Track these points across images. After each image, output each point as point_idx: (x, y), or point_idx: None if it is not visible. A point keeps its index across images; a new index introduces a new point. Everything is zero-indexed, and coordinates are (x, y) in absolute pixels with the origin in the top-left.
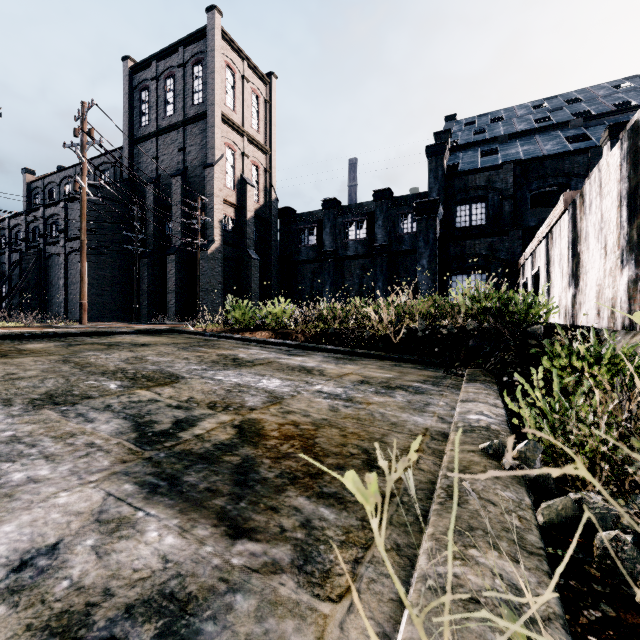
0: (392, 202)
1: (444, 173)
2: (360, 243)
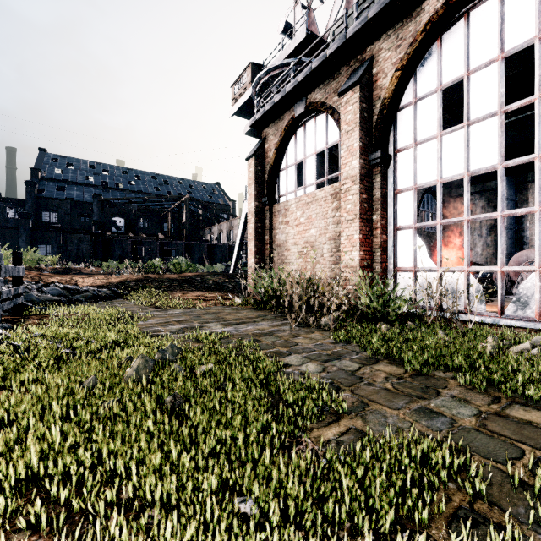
0: (1, 199)
1: (36, 196)
2: None
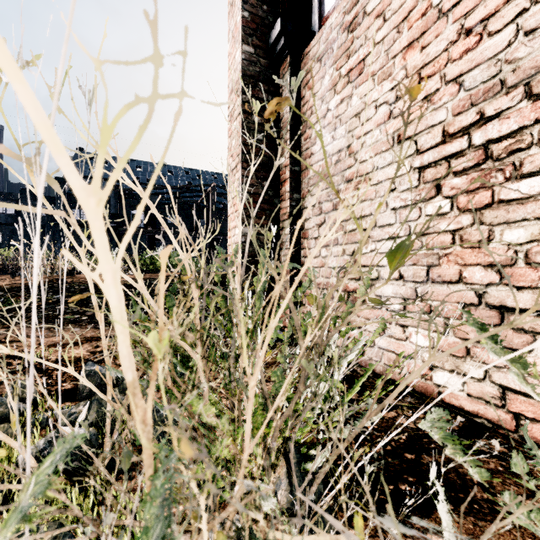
0: (34, 197)
1: (65, 193)
2: (10, 216)
